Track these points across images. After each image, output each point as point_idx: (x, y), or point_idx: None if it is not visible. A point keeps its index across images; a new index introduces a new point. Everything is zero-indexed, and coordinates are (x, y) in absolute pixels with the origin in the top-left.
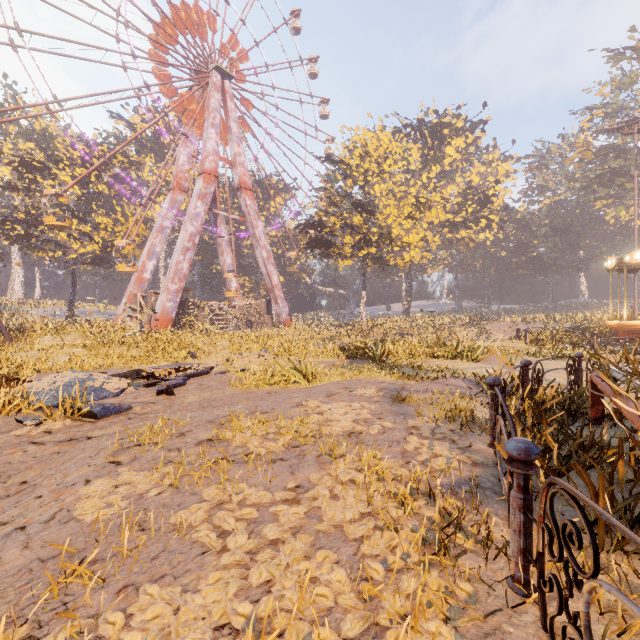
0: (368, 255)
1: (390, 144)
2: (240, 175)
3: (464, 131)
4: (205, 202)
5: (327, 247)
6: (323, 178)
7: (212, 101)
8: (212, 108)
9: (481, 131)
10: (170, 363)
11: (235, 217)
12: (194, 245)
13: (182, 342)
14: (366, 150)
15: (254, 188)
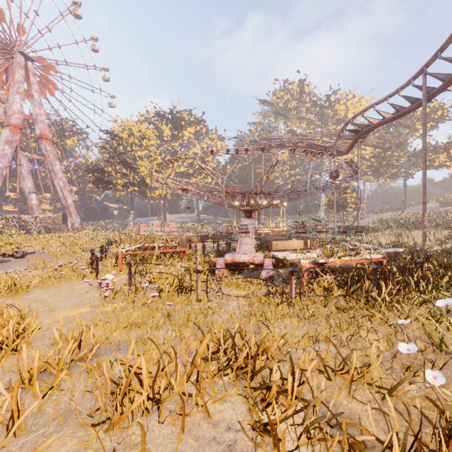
0: (134, 190)
1: (146, 131)
2: (41, 129)
3: (195, 123)
4: (12, 146)
5: (107, 185)
6: (105, 142)
7: (17, 75)
8: (17, 80)
9: (203, 125)
10: (6, 251)
11: (37, 157)
12: (2, 176)
13: (8, 241)
14: (131, 132)
15: (53, 138)
